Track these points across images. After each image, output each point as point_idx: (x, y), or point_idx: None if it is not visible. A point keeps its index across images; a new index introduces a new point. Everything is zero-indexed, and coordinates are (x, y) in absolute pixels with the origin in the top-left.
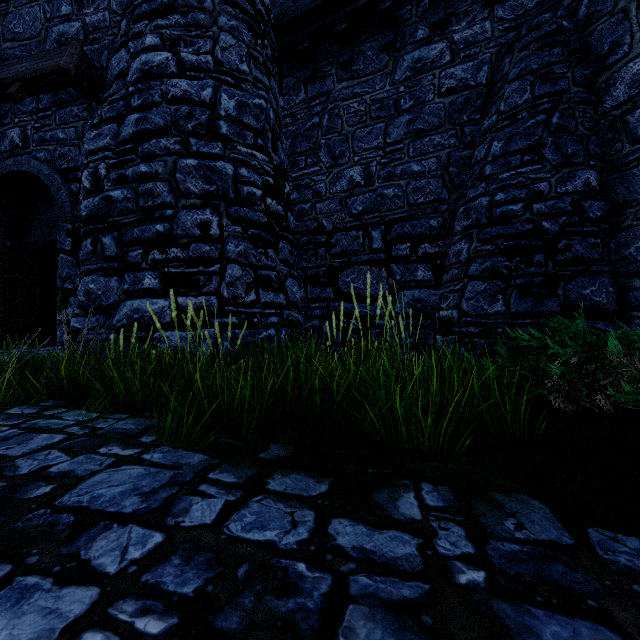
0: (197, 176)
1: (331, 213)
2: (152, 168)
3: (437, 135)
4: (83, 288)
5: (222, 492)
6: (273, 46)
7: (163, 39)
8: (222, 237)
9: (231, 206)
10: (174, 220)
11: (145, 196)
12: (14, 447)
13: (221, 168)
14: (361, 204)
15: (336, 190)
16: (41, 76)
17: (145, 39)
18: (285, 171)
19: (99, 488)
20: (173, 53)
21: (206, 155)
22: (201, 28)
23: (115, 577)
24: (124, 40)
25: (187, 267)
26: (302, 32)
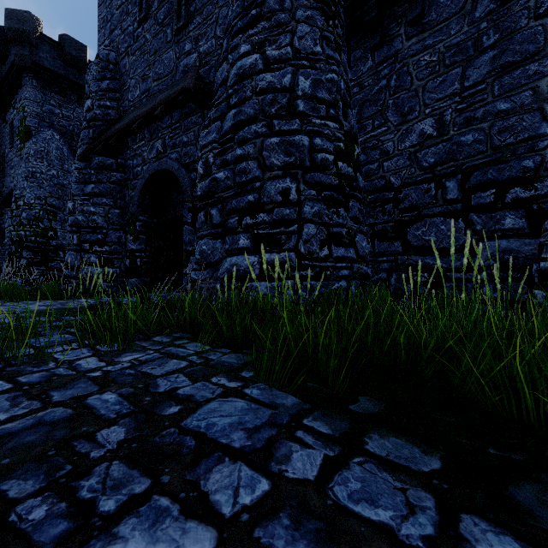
0: (279, 151)
1: (399, 169)
2: (245, 150)
3: (533, 63)
4: (198, 249)
5: (319, 443)
6: (342, 24)
7: (253, 45)
8: (299, 201)
9: (307, 173)
10: (261, 190)
11: (240, 174)
12: (156, 368)
13: (298, 141)
14: (433, 156)
15: (405, 146)
16: (173, 98)
17: (240, 49)
18: (354, 135)
19: (212, 416)
20: (260, 54)
21: (286, 132)
22: (282, 26)
23: (230, 522)
24: (225, 55)
25: (271, 228)
26: (369, 3)
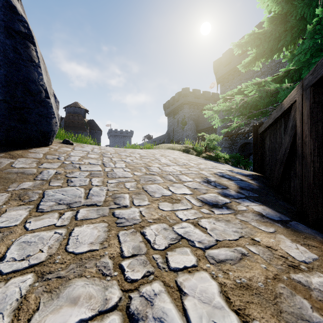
0: None
1: None
2: None
3: None
4: None
5: None
6: None
7: None
8: None
9: None
10: None
11: None
12: None
13: None
14: None
15: None
16: None
17: None
18: None
19: None
20: None
21: None
22: None
23: None
24: None
25: None
26: None
